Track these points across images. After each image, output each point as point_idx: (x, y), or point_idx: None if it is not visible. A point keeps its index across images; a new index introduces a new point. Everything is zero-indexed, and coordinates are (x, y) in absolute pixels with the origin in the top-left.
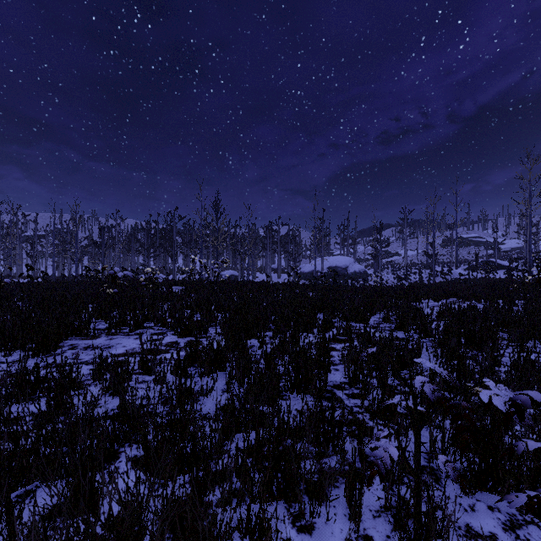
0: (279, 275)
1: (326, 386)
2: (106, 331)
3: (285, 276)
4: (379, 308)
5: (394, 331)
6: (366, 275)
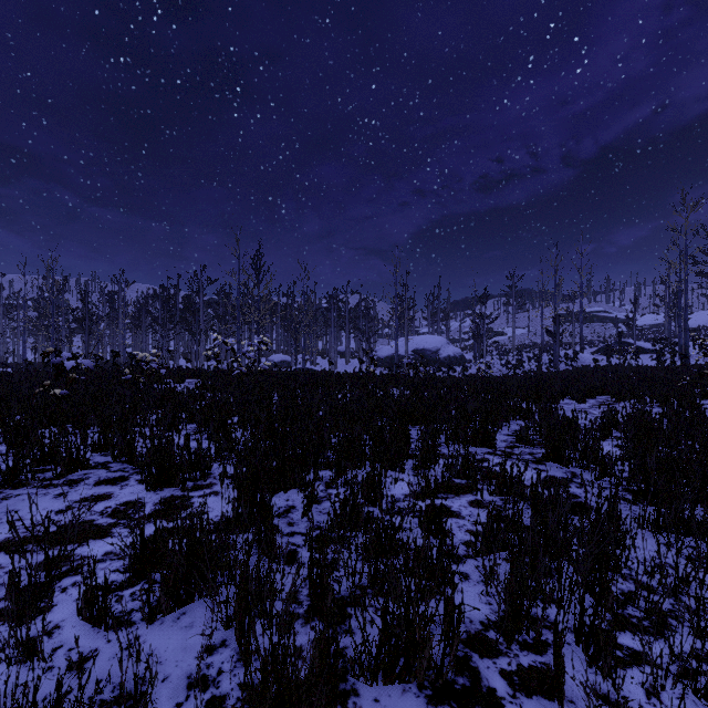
0: (347, 361)
1: (455, 654)
2: (1, 481)
3: (355, 362)
4: (505, 418)
5: (542, 464)
6: (463, 360)
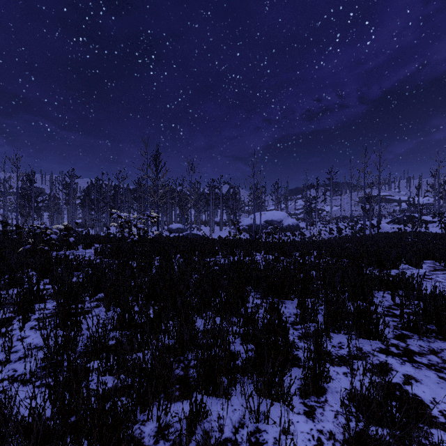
0: (221, 228)
1: None
2: None
3: (226, 229)
4: (373, 293)
5: None
6: (298, 227)
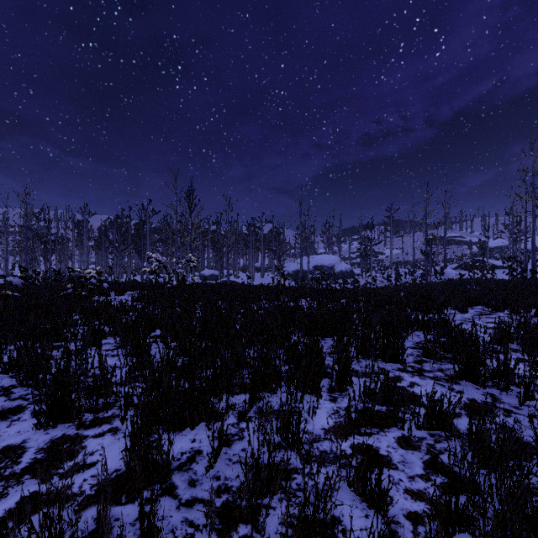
0: (262, 275)
1: None
2: None
3: (269, 276)
4: (406, 331)
5: (457, 383)
6: (353, 274)
